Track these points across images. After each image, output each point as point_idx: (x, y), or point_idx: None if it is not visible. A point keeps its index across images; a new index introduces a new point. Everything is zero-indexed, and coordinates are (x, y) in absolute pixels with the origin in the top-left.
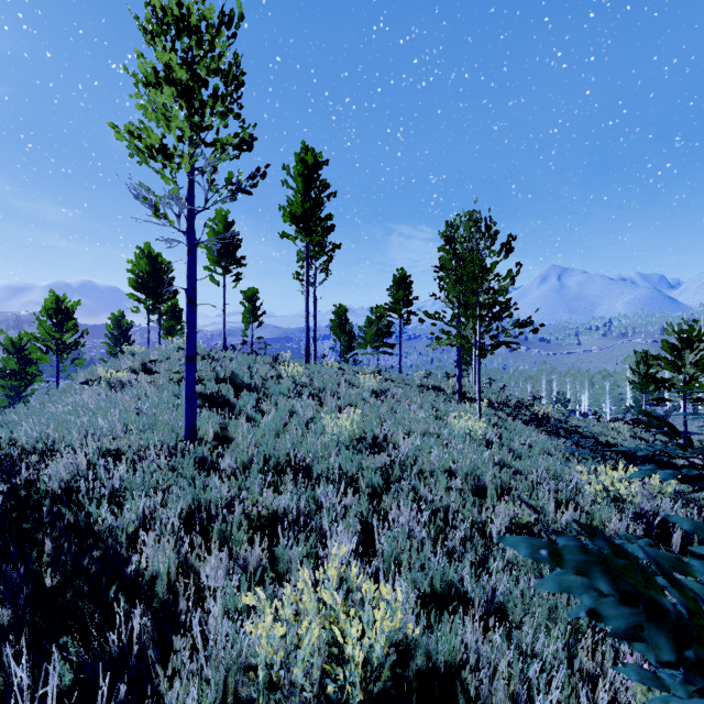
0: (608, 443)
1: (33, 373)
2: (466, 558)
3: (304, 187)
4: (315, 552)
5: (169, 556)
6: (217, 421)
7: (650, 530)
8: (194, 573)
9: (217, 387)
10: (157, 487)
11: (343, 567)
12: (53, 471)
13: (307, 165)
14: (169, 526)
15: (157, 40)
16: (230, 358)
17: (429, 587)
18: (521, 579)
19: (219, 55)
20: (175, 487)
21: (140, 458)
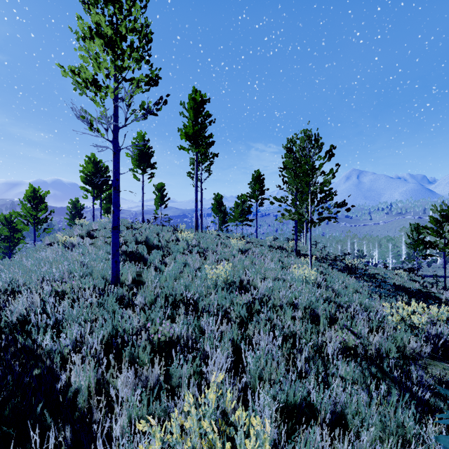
0: (395, 284)
1: (19, 238)
2: (311, 375)
3: (194, 116)
4: (199, 368)
5: (90, 374)
6: (134, 270)
7: (436, 348)
8: (108, 387)
9: (135, 247)
10: (88, 319)
11: (220, 391)
12: (14, 307)
13: (196, 102)
14: (93, 349)
15: (91, 7)
16: (145, 228)
17: (285, 401)
18: (355, 393)
19: (134, 19)
20: (99, 320)
21: (78, 297)
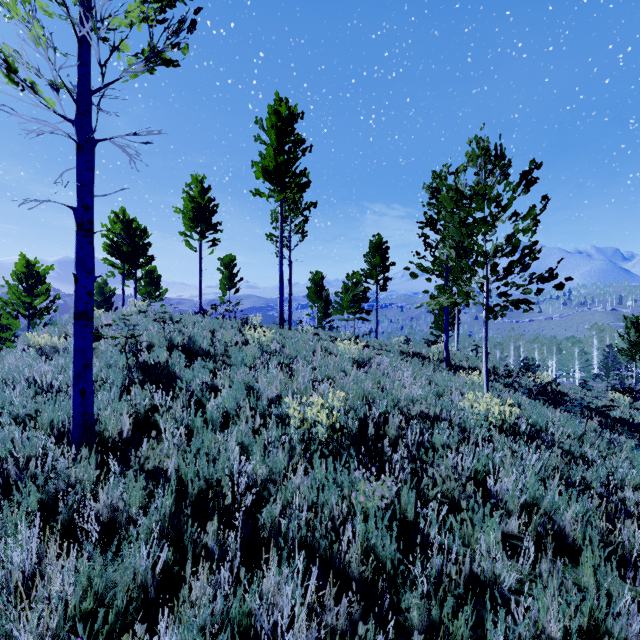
0: (623, 420)
1: (7, 338)
2: None
3: (277, 140)
4: None
5: None
6: (142, 406)
7: None
8: None
9: (163, 356)
10: None
11: None
12: None
13: (281, 117)
14: None
15: None
16: (195, 322)
17: None
18: None
19: None
20: None
21: None
